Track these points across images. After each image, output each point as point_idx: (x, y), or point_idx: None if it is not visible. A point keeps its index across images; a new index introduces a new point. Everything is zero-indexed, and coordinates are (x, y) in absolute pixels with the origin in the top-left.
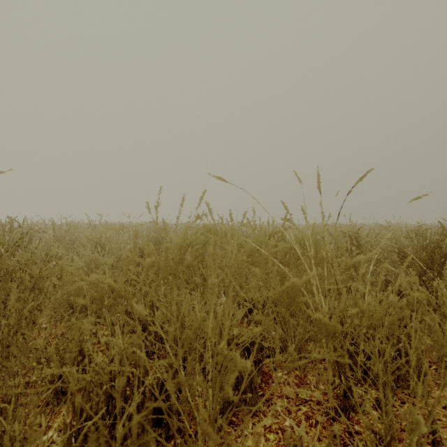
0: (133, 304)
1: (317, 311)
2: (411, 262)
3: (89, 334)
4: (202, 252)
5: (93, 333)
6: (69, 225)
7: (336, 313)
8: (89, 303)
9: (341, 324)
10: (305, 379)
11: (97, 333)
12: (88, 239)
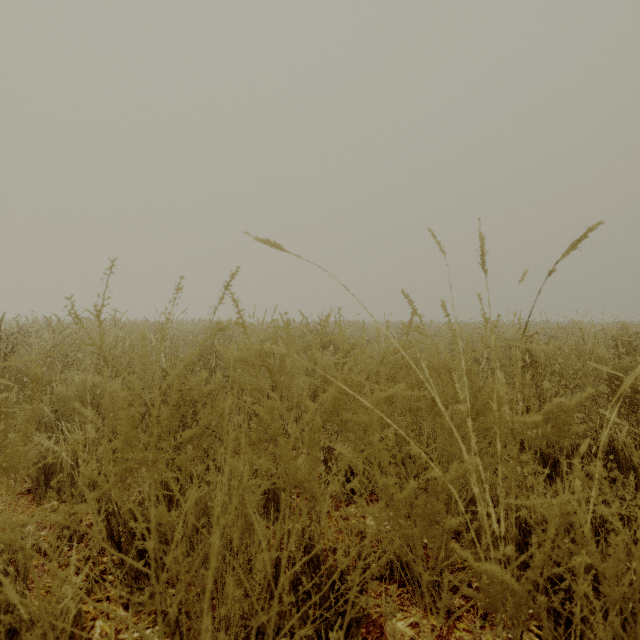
0: (26, 553)
1: (473, 507)
2: (632, 397)
3: (61, 527)
4: (222, 409)
5: (67, 527)
6: (78, 326)
7: (533, 564)
8: (69, 467)
9: (518, 524)
10: (450, 639)
11: (80, 521)
12: (90, 351)
